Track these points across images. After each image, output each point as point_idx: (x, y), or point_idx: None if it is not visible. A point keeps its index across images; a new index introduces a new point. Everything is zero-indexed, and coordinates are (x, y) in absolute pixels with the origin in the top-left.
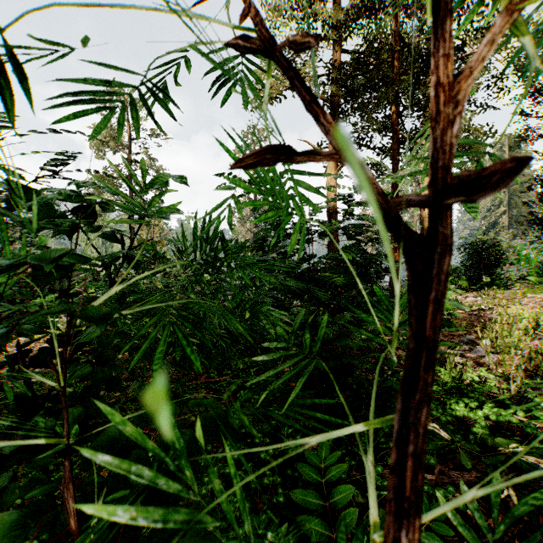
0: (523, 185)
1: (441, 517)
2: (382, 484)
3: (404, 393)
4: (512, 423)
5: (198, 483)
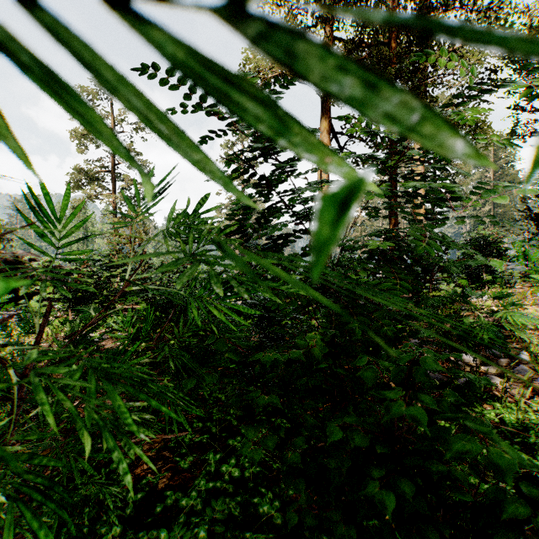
0: None
1: None
2: None
3: None
4: None
5: None
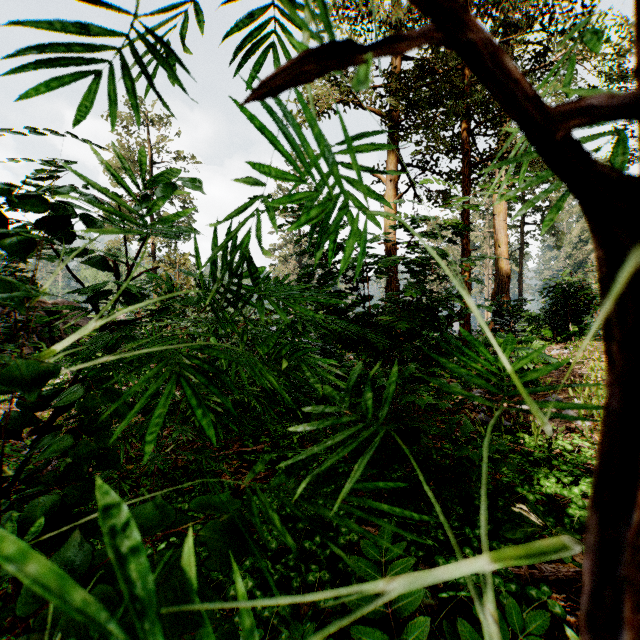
0: None
1: (539, 630)
2: (457, 581)
3: (595, 505)
4: None
5: (225, 580)
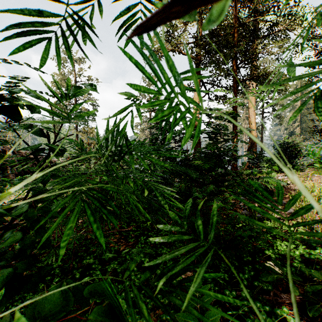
0: (309, 109)
1: None
2: (236, 304)
3: None
4: (317, 258)
5: None
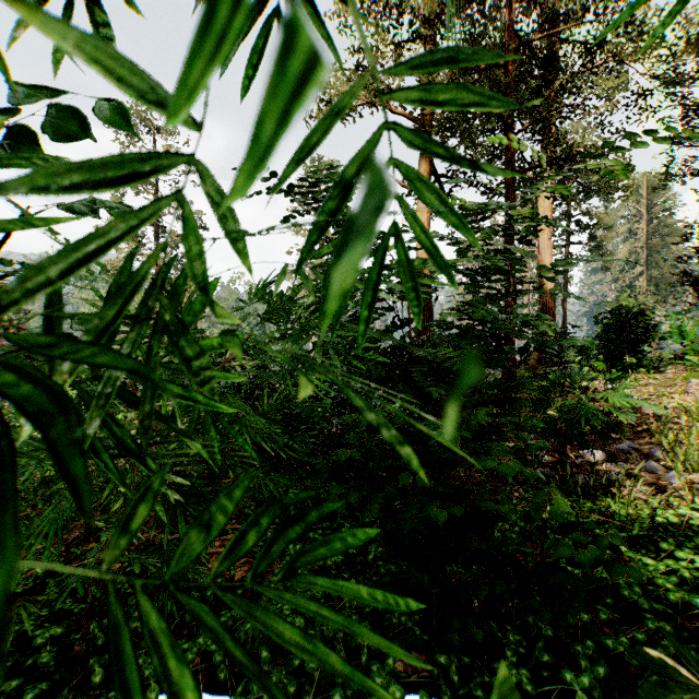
0: (665, 238)
1: None
2: None
3: None
4: None
5: None
